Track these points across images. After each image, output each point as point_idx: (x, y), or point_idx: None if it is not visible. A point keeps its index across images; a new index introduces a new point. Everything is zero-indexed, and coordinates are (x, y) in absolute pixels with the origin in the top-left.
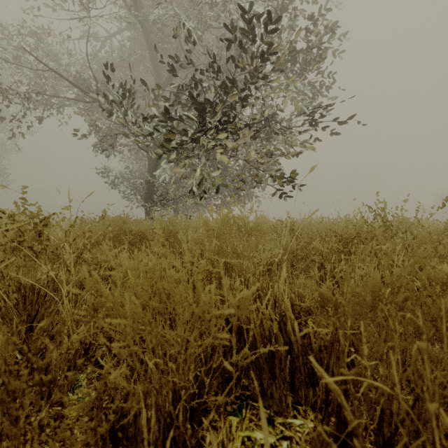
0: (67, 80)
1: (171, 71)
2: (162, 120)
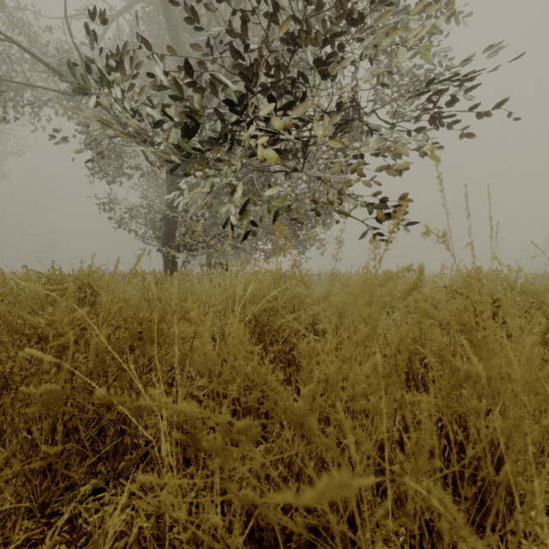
0: (36, 56)
1: (190, 18)
2: (170, 97)
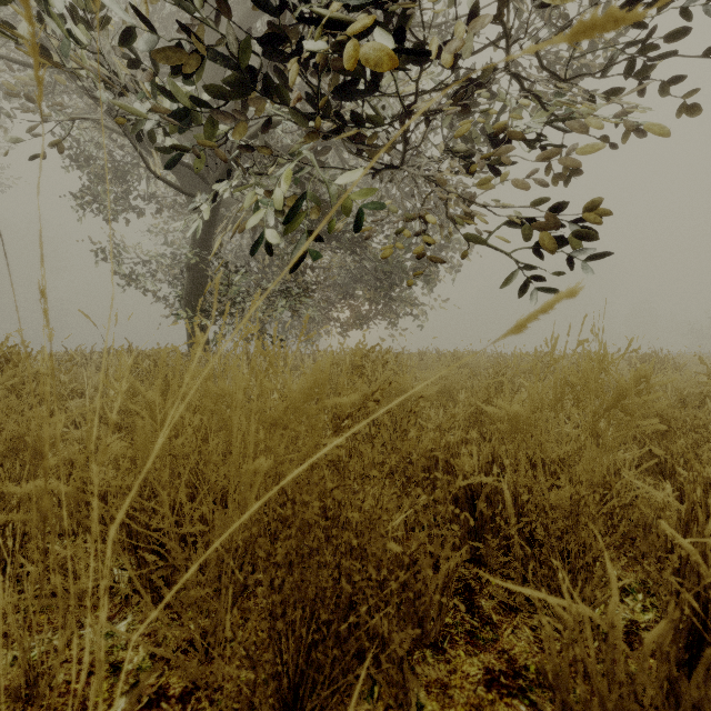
0: None
1: None
2: None
